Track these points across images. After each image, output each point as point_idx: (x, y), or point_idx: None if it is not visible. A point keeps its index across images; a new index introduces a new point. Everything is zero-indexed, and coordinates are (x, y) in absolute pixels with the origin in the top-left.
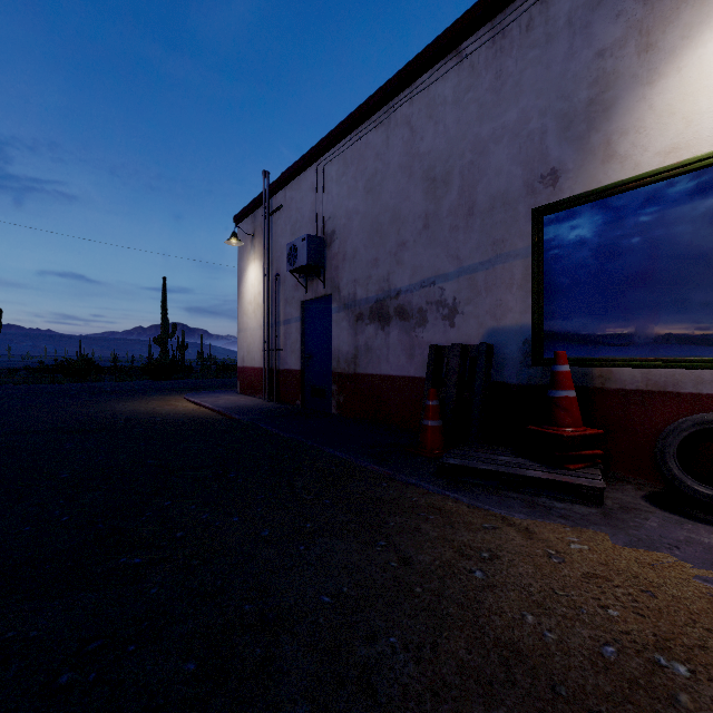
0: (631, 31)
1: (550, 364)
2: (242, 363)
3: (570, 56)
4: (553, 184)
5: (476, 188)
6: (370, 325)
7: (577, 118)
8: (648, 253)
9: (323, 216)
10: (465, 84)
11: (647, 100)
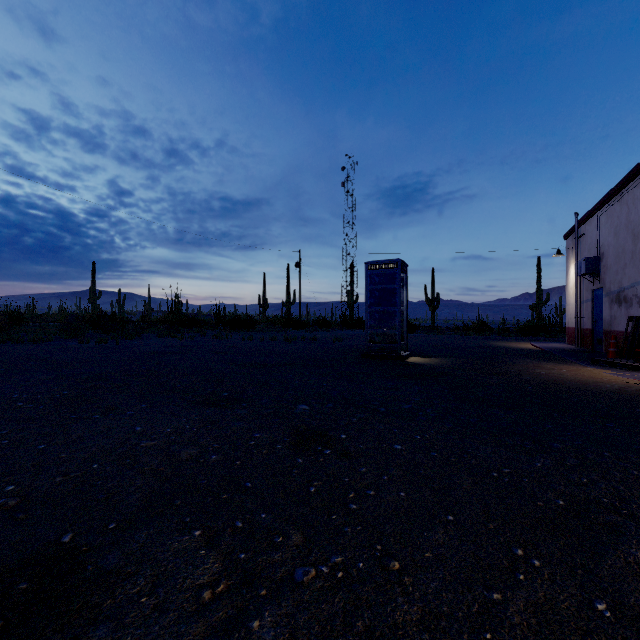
0: None
1: None
2: (567, 325)
3: None
4: None
5: None
6: (615, 305)
7: None
8: None
9: (599, 244)
10: None
11: None
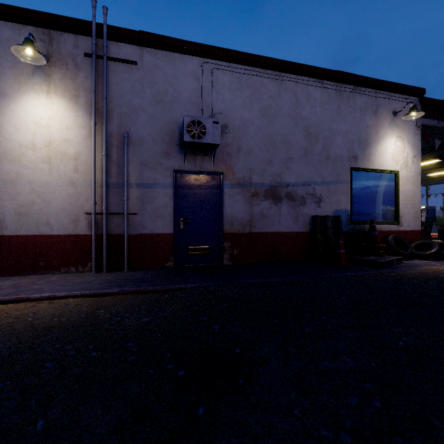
0: (373, 126)
1: (356, 224)
2: None
3: (360, 120)
4: (356, 161)
5: (330, 148)
6: (265, 201)
7: (362, 142)
8: (375, 192)
9: (212, 108)
10: (325, 99)
11: (377, 148)
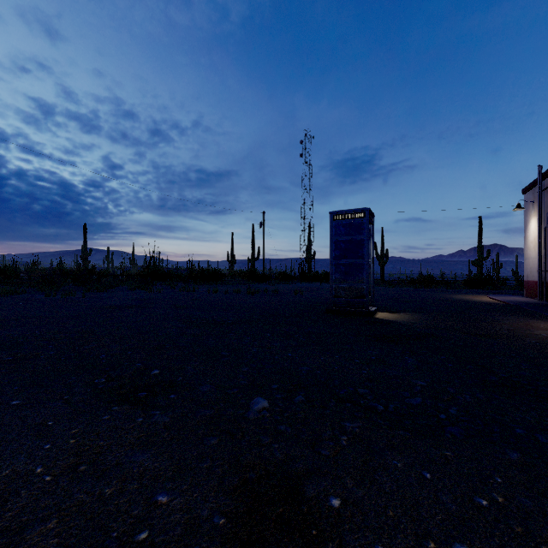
0: None
1: None
2: (526, 279)
3: None
4: None
5: None
6: None
7: None
8: None
9: None
10: None
11: None
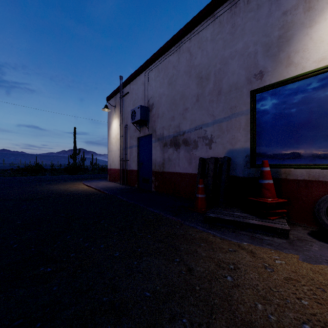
0: (300, 1)
1: (259, 167)
2: (110, 167)
3: (269, 15)
4: (260, 78)
5: (222, 81)
6: (170, 148)
7: (273, 45)
8: (309, 111)
9: (148, 97)
10: (216, 31)
11: (309, 35)
